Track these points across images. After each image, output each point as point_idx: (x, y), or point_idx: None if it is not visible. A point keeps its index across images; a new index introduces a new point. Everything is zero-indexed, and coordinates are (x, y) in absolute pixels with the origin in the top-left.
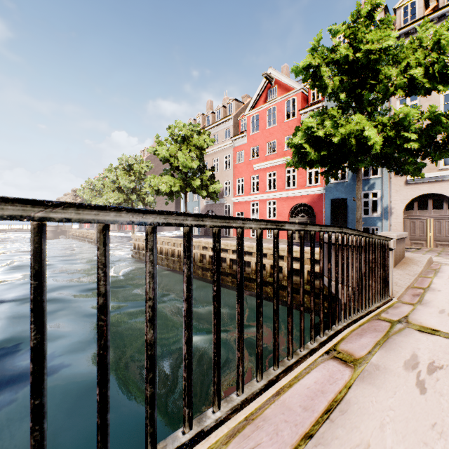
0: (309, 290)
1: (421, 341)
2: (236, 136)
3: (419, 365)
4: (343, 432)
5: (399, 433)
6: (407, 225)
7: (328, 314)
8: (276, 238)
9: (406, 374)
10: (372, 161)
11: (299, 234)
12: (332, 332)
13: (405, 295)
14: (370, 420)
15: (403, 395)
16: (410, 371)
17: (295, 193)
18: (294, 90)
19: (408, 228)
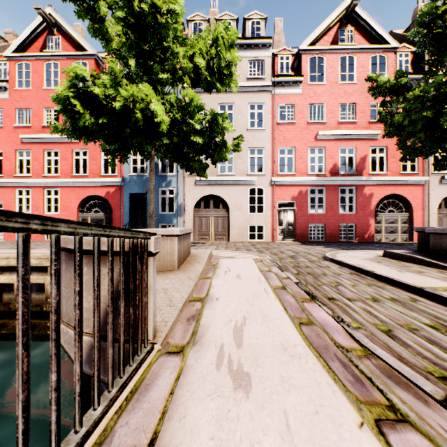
0: None
1: None
2: None
3: None
4: None
5: None
6: (196, 222)
7: None
8: None
9: None
10: (165, 152)
11: None
12: None
13: (178, 324)
14: None
15: None
16: None
17: (87, 182)
18: (85, 52)
19: (197, 224)
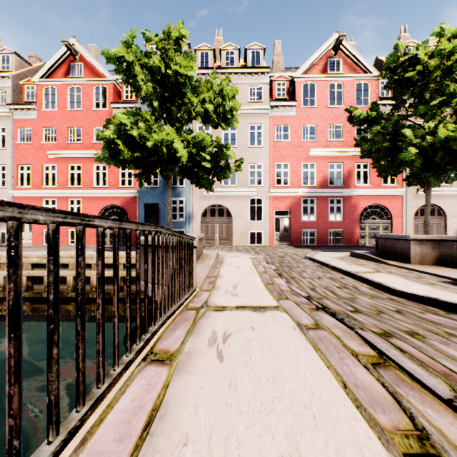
0: (123, 297)
1: (217, 318)
2: (18, 105)
3: (218, 339)
4: (164, 440)
5: (209, 407)
6: (203, 228)
7: (145, 317)
8: (80, 236)
9: (210, 350)
10: (179, 172)
11: (111, 238)
12: (149, 335)
13: (204, 284)
14: (187, 410)
15: (209, 370)
16: (212, 346)
17: (107, 193)
18: (105, 78)
19: (204, 231)
